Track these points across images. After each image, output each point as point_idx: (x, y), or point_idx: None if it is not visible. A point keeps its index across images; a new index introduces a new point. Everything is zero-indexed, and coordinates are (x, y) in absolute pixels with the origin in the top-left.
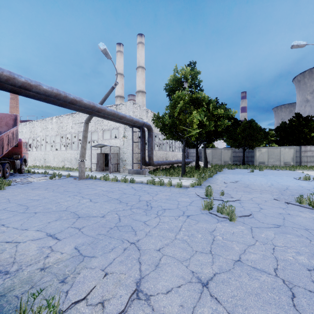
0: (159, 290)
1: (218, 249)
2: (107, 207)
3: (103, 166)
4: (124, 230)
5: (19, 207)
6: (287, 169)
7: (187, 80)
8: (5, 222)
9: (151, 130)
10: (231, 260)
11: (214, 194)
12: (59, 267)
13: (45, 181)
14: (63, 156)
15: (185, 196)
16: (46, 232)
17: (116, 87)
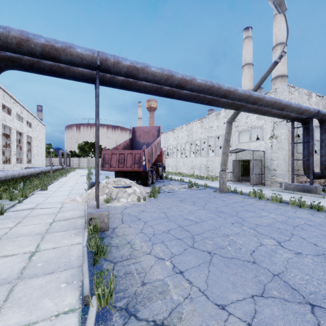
0: None
1: None
2: None
3: (238, 175)
4: None
5: (182, 232)
6: None
7: None
8: (182, 267)
9: None
10: None
11: None
12: None
13: (185, 190)
14: (192, 163)
15: None
16: None
17: (243, 81)
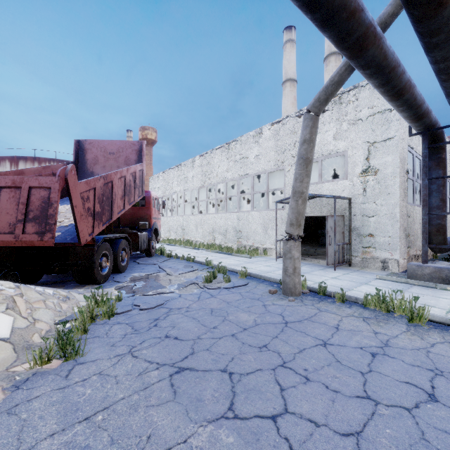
0: None
1: None
2: None
3: None
4: None
5: None
6: None
7: None
8: None
9: None
10: None
11: None
12: None
13: (198, 294)
14: (211, 223)
15: None
16: None
17: (283, 104)
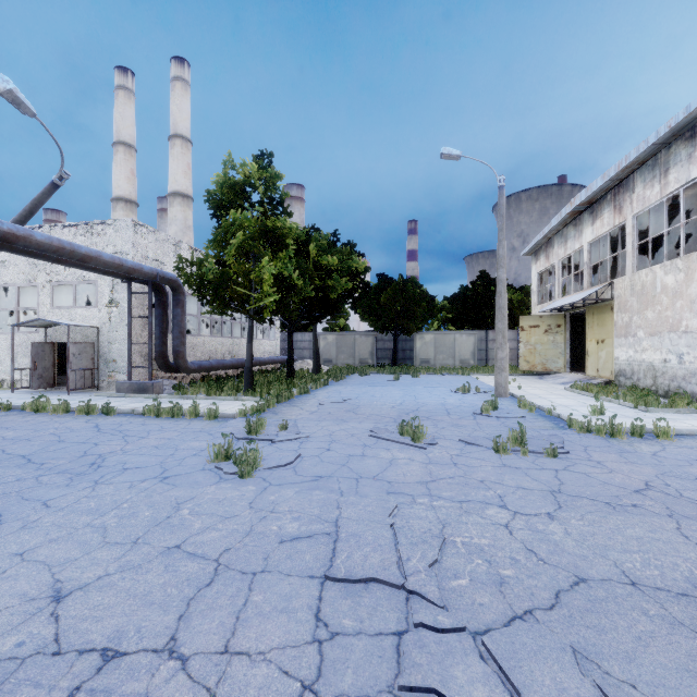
0: None
1: (158, 533)
2: None
3: (52, 374)
4: None
5: None
6: (459, 373)
7: (255, 188)
8: None
9: (181, 290)
10: (162, 548)
11: (271, 429)
12: None
13: None
14: None
15: (206, 436)
16: None
17: (114, 175)
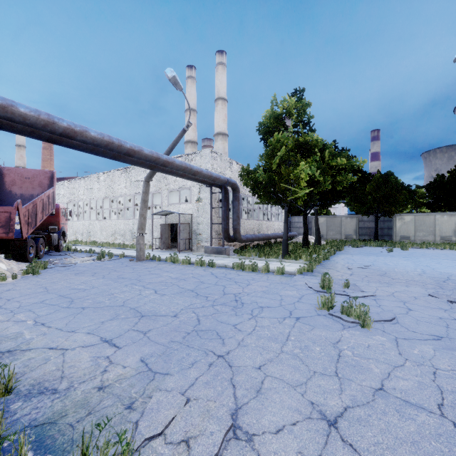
0: (265, 428)
1: (348, 370)
2: (180, 302)
3: (168, 241)
4: (207, 337)
5: (61, 299)
6: (446, 248)
7: (291, 116)
8: (45, 321)
9: (238, 190)
10: (369, 388)
11: (334, 286)
12: (122, 387)
13: (91, 263)
14: (114, 227)
15: (290, 287)
16: (101, 336)
17: None
